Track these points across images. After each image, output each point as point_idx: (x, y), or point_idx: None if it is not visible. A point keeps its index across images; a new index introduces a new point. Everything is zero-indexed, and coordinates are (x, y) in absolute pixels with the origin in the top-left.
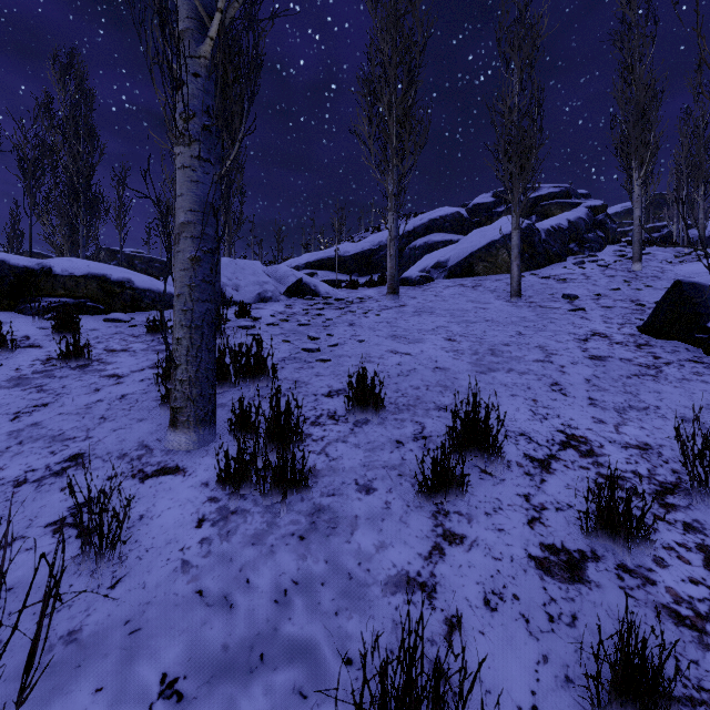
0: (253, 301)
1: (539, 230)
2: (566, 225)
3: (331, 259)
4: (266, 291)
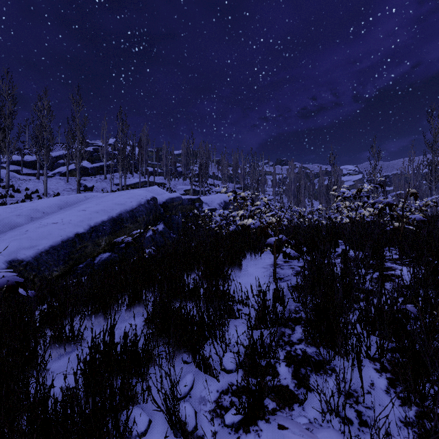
0: (0, 177)
1: (89, 167)
2: (99, 166)
3: (19, 161)
4: (3, 175)
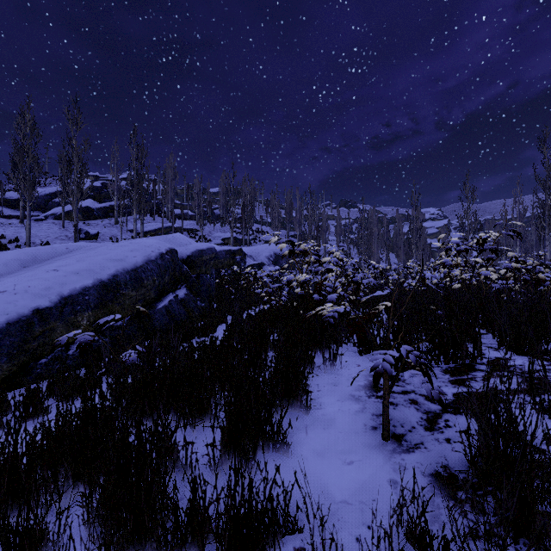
0: None
1: (94, 208)
2: (108, 207)
3: None
4: None
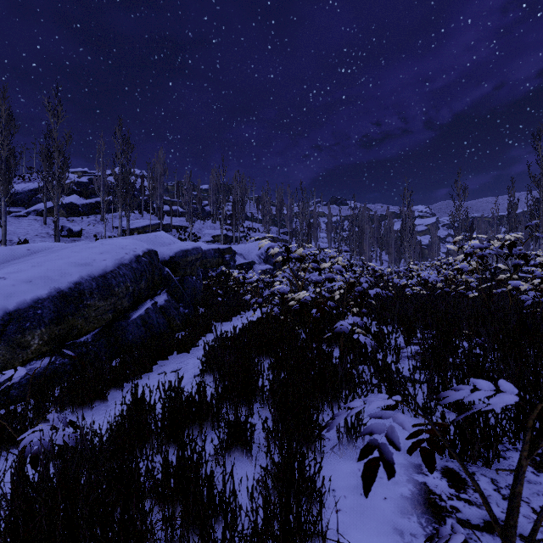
0: None
1: (79, 204)
2: (94, 203)
3: None
4: None
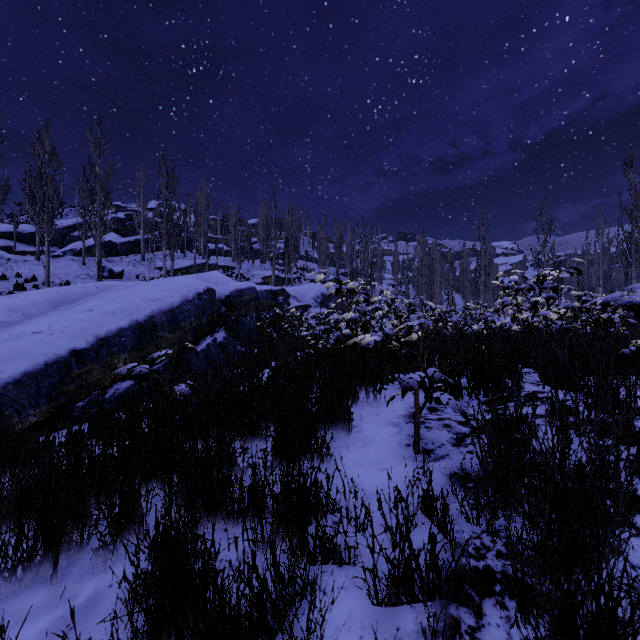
0: None
1: (118, 242)
2: (134, 242)
3: (12, 233)
4: None
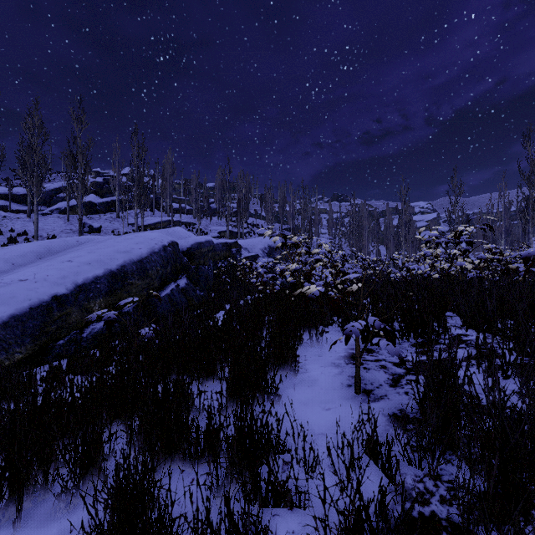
0: None
1: (97, 202)
2: (110, 202)
3: (7, 194)
4: None
